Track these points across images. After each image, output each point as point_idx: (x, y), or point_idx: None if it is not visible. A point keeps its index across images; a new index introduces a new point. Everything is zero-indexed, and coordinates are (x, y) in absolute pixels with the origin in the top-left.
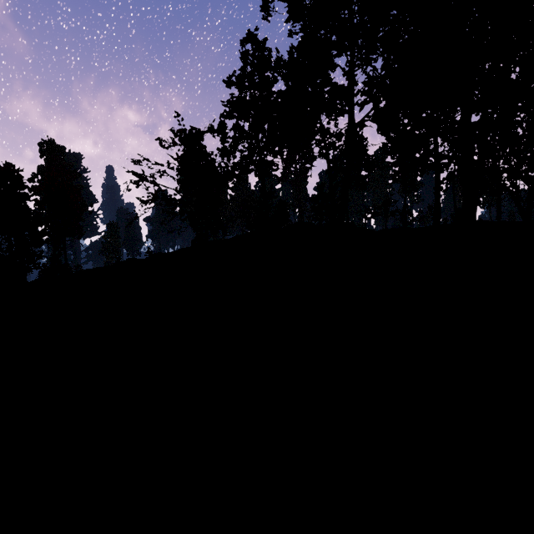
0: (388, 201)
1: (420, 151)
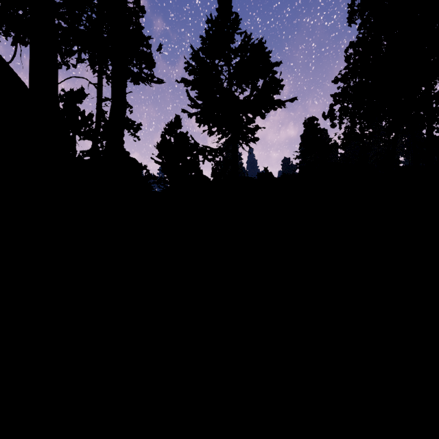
0: None
1: None
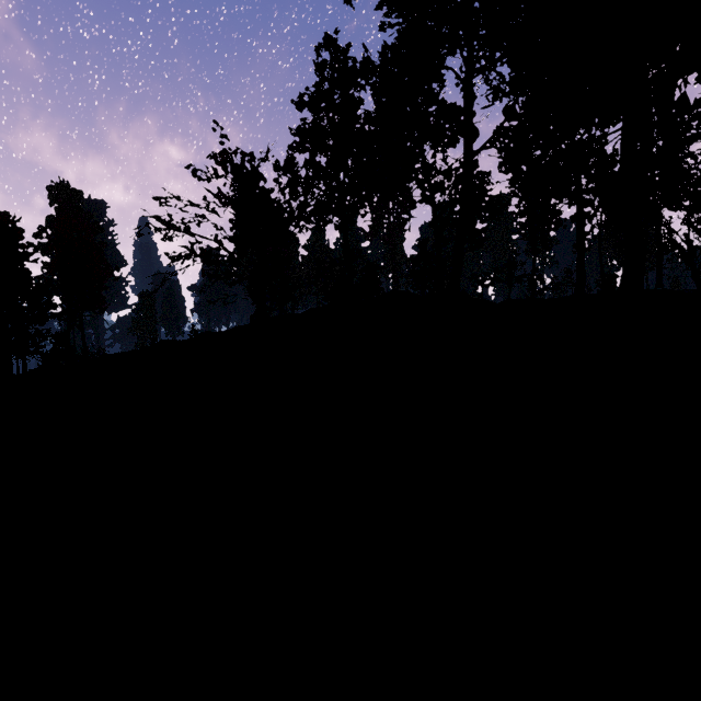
0: (513, 263)
1: None
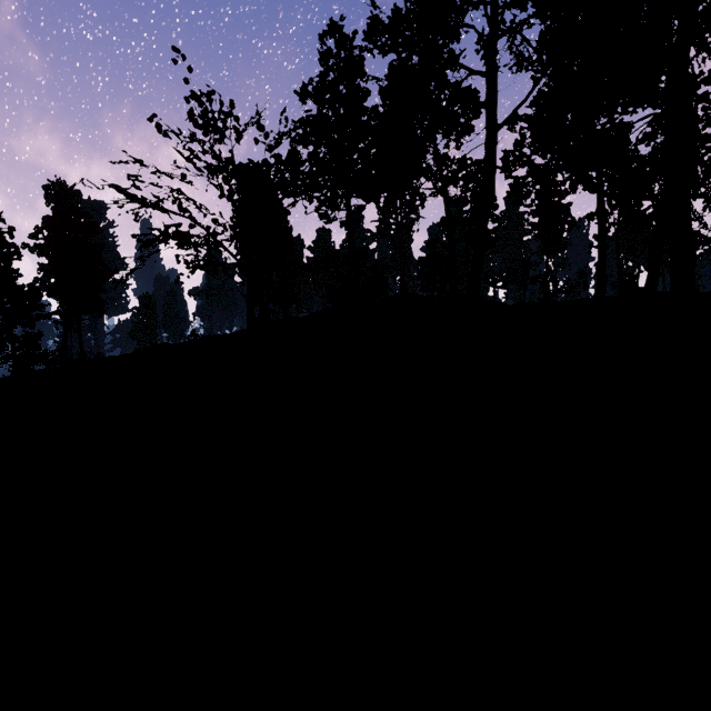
0: (527, 263)
1: (576, 189)
